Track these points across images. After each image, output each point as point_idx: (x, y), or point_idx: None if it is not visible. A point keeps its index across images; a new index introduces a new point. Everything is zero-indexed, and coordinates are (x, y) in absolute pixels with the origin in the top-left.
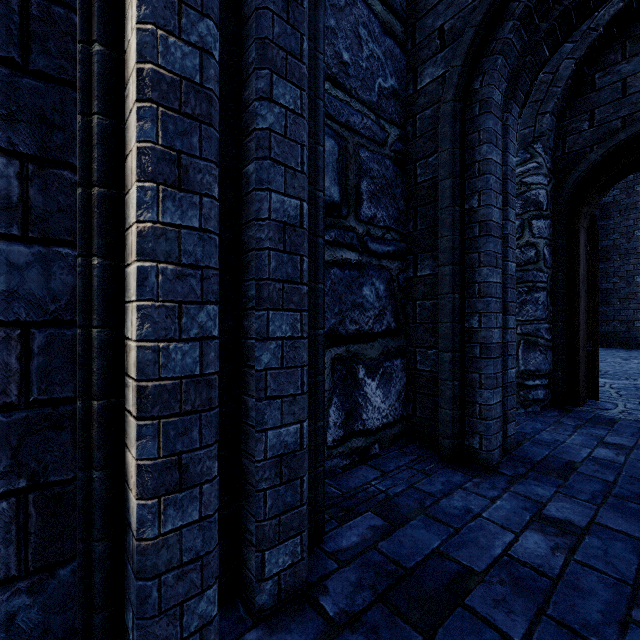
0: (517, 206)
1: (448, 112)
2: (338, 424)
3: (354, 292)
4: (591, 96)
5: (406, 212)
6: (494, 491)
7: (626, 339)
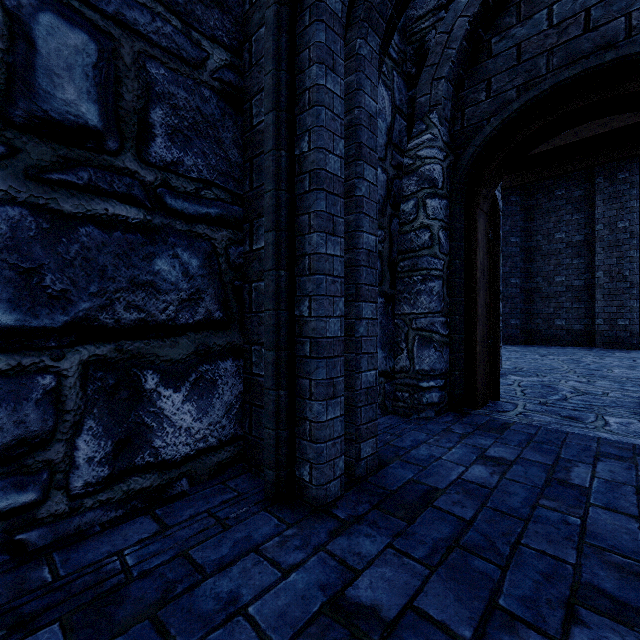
0: (412, 183)
1: (271, 20)
2: (97, 459)
3: (135, 265)
4: (488, 63)
5: (243, 166)
6: (300, 553)
7: (547, 336)
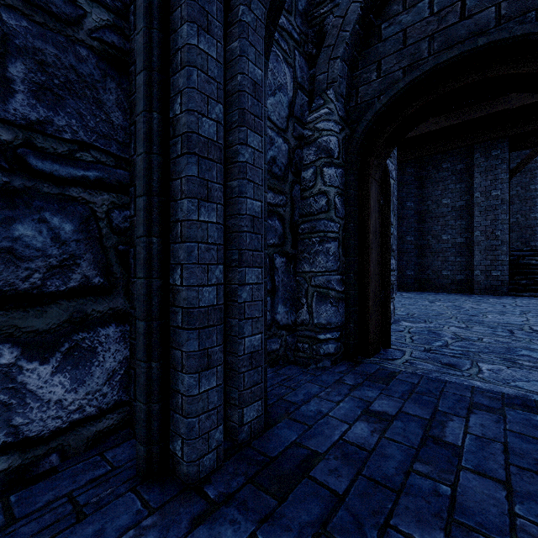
0: (311, 153)
1: None
2: None
3: None
4: (378, 46)
5: (129, 130)
6: None
7: (436, 285)
